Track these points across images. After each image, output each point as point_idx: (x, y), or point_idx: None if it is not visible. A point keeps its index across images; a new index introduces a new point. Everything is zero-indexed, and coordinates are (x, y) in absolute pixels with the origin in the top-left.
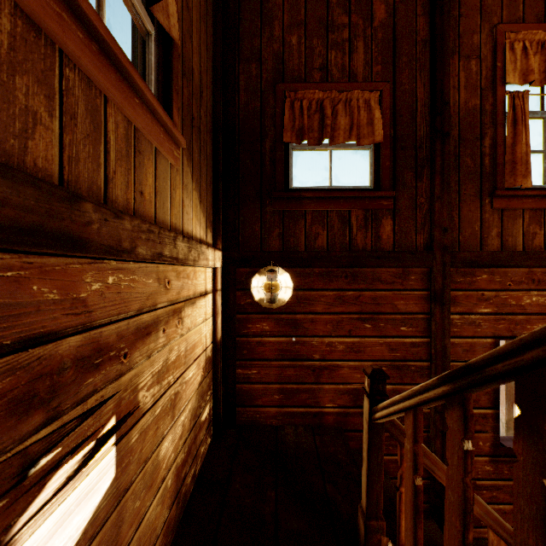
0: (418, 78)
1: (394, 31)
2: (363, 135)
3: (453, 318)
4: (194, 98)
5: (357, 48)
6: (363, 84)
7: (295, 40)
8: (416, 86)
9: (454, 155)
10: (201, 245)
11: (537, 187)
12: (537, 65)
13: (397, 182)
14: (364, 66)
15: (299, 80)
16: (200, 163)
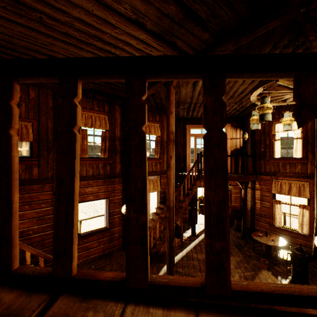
0: (49, 120)
1: (39, 102)
2: (24, 137)
3: None
4: None
5: (22, 105)
6: (24, 119)
7: None
8: (48, 122)
9: None
10: None
11: (91, 156)
12: (90, 121)
13: (40, 155)
14: (25, 112)
15: None
16: None
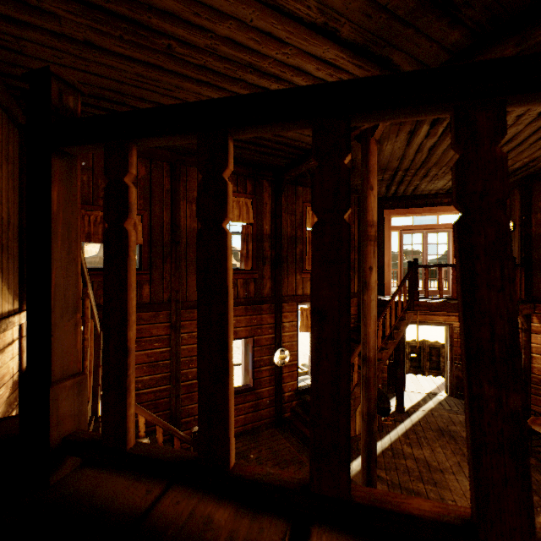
0: (165, 209)
1: (151, 182)
2: None
3: (184, 336)
4: (3, 233)
5: None
6: None
7: (86, 178)
8: (164, 214)
9: (184, 252)
10: (9, 318)
11: None
12: None
13: (152, 265)
14: None
15: (88, 203)
16: (8, 266)
